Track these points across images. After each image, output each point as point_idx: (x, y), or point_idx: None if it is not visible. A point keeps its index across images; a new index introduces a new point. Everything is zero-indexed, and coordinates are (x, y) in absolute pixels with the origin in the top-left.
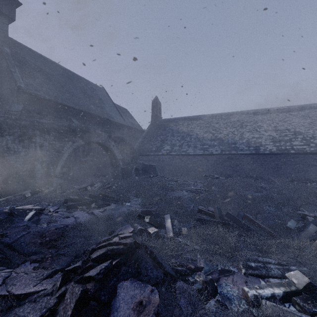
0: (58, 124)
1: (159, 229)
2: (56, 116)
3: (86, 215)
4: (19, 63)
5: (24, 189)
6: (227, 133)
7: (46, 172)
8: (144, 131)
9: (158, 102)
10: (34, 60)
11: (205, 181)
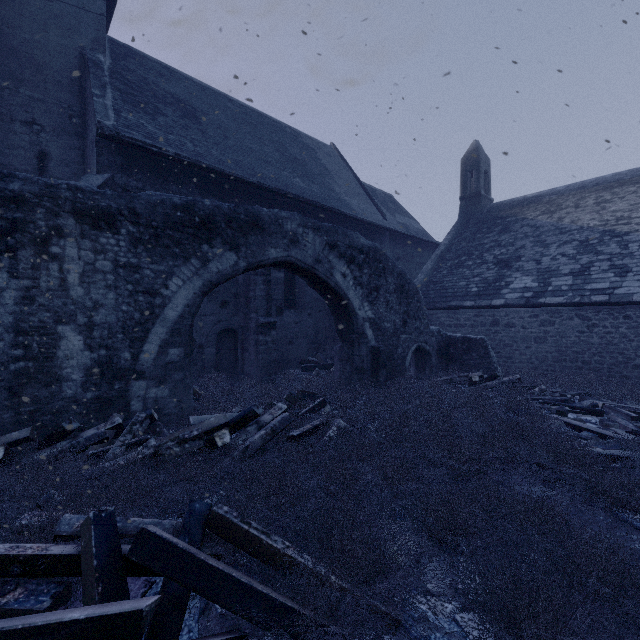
0: (152, 197)
1: None
2: None
3: None
4: (126, 85)
5: (14, 425)
6: None
7: (105, 362)
8: (439, 243)
9: (481, 155)
10: (169, 85)
11: None
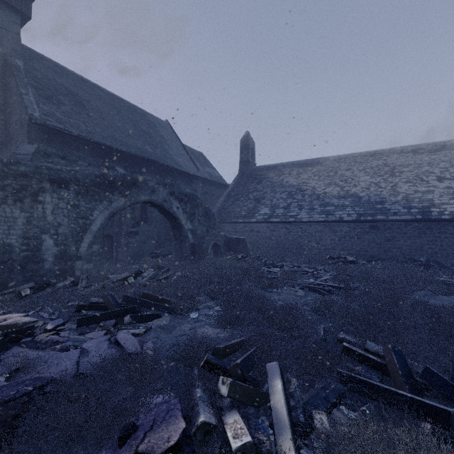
0: (84, 171)
1: (253, 407)
2: (91, 162)
3: (104, 347)
4: (37, 82)
5: (22, 282)
6: (366, 185)
7: (63, 252)
8: (229, 185)
9: (250, 140)
10: (62, 79)
11: (333, 268)
